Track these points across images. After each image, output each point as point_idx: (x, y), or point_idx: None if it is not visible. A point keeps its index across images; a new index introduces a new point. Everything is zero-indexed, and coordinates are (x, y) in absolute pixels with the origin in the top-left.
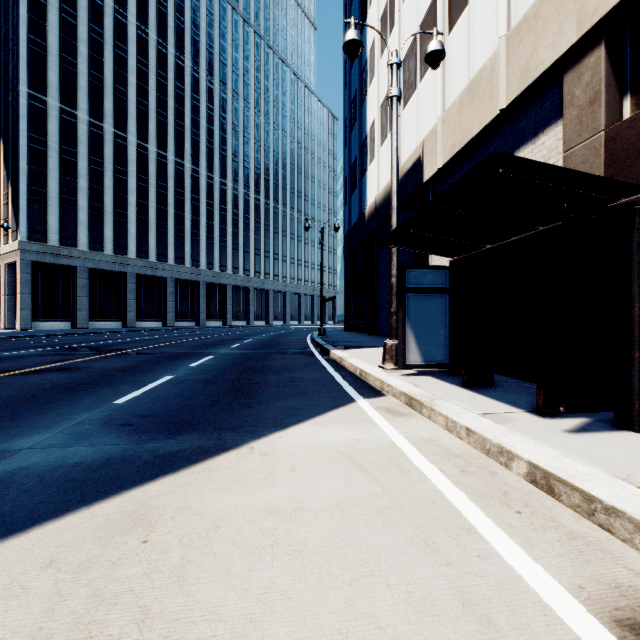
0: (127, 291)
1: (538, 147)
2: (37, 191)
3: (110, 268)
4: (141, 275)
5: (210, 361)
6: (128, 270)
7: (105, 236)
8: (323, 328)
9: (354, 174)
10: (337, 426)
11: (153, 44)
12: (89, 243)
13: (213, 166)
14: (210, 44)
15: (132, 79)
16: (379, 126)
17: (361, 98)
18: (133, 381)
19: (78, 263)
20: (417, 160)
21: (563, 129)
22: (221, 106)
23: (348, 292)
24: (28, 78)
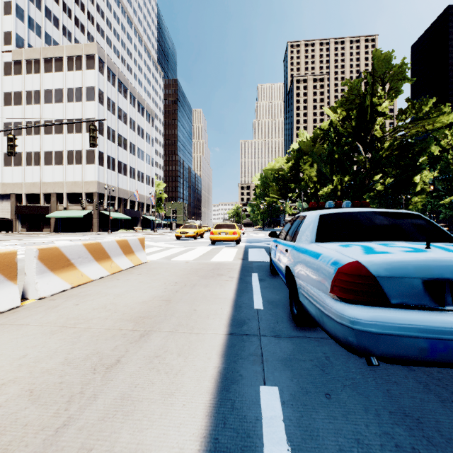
0: None
1: (7, 202)
2: None
3: None
4: None
5: None
6: None
7: None
8: None
9: None
10: None
11: None
12: None
13: None
14: None
15: None
16: None
17: None
18: None
19: None
20: None
21: (11, 202)
22: None
23: None
24: None
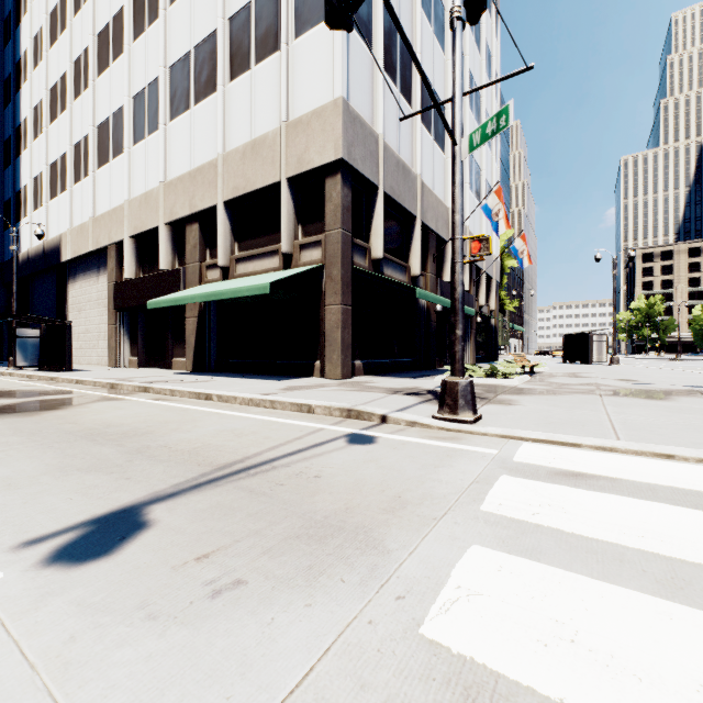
0: None
1: (106, 274)
2: None
3: None
4: None
5: None
6: None
7: None
8: None
9: (8, 213)
10: None
11: None
12: None
13: None
14: None
15: None
16: (33, 193)
17: (16, 150)
18: None
19: None
20: (58, 245)
21: (108, 274)
22: None
23: (1, 322)
24: None
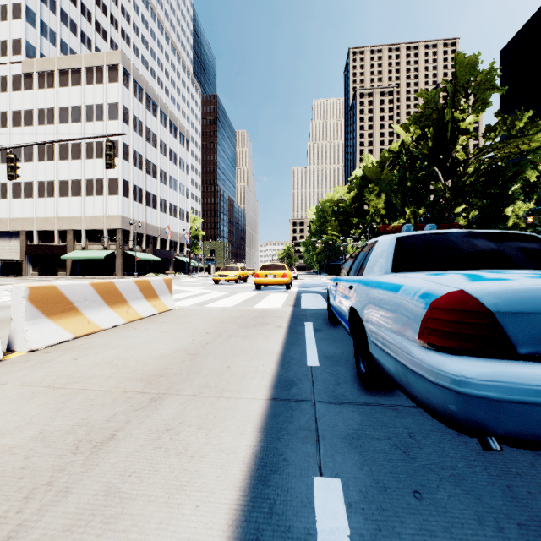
0: None
1: (16, 240)
2: None
3: None
4: None
5: None
6: None
7: None
8: None
9: None
10: None
11: None
12: None
13: None
14: None
15: None
16: None
17: None
18: None
19: None
20: None
21: (20, 241)
22: None
23: None
24: None
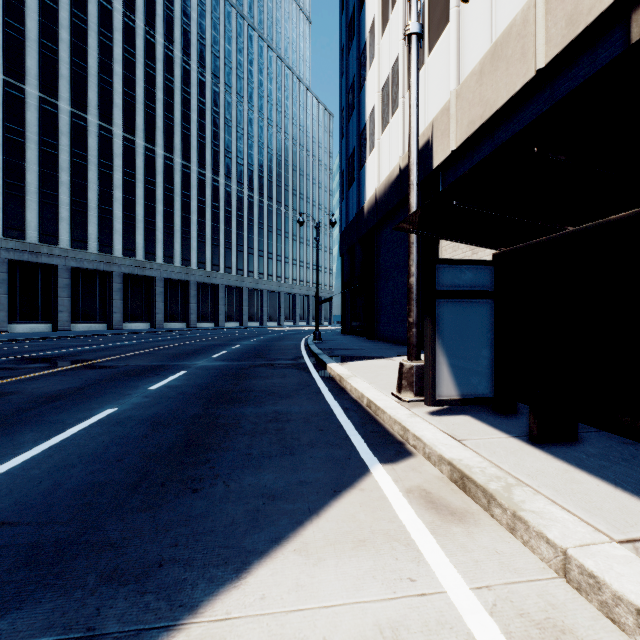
0: (113, 291)
1: None
2: (14, 185)
3: (94, 267)
4: (128, 274)
5: (178, 380)
6: (114, 269)
7: (89, 233)
8: (318, 333)
9: (352, 167)
10: (345, 562)
11: (141, 33)
12: (71, 240)
13: (204, 162)
14: (201, 35)
15: (118, 69)
16: (380, 112)
17: (359, 84)
18: (51, 421)
19: (59, 262)
20: (425, 144)
21: None
22: (213, 100)
23: (345, 293)
24: (4, 64)
